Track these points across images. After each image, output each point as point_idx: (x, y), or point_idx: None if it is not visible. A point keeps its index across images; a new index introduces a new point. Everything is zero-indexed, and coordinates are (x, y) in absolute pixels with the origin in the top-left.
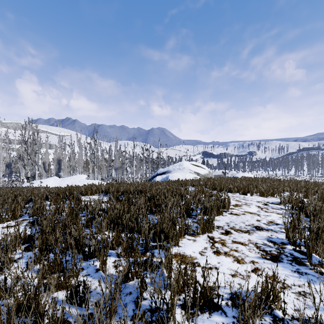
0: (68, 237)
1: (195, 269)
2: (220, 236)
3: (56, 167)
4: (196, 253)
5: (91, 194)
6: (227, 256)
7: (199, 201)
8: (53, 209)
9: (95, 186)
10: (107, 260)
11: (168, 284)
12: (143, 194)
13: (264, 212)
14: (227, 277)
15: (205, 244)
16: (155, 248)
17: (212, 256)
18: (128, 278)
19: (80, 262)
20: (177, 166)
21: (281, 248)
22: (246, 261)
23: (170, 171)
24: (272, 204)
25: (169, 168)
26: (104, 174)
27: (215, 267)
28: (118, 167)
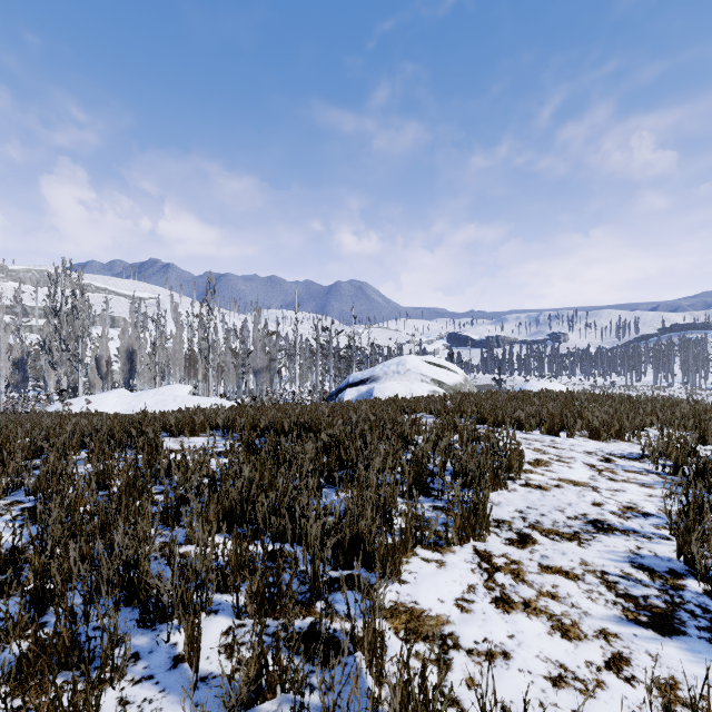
0: (103, 562)
1: (447, 657)
2: (508, 549)
3: (125, 369)
4: (447, 604)
5: (191, 432)
6: (531, 614)
7: (447, 452)
8: (81, 478)
9: (204, 414)
10: (207, 628)
11: (374, 711)
12: (311, 436)
13: (606, 480)
14: (538, 686)
15: (469, 576)
16: (338, 587)
17: (492, 614)
18: (258, 694)
19: (132, 633)
20: (394, 366)
21: (672, 588)
22: (585, 631)
23: (378, 377)
24: (623, 460)
25: (375, 371)
26: (229, 383)
27: (502, 650)
28: (260, 368)
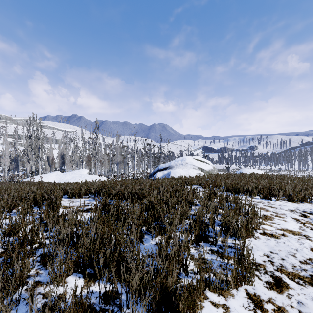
0: None
1: None
2: (271, 294)
3: (60, 162)
4: None
5: (79, 196)
6: None
7: (214, 211)
8: None
9: (86, 185)
10: None
11: None
12: (138, 201)
13: (310, 230)
14: None
15: None
16: None
17: None
18: None
19: None
20: (180, 161)
21: None
22: None
23: (172, 166)
24: None
25: (171, 164)
26: (105, 168)
27: None
28: (119, 162)
